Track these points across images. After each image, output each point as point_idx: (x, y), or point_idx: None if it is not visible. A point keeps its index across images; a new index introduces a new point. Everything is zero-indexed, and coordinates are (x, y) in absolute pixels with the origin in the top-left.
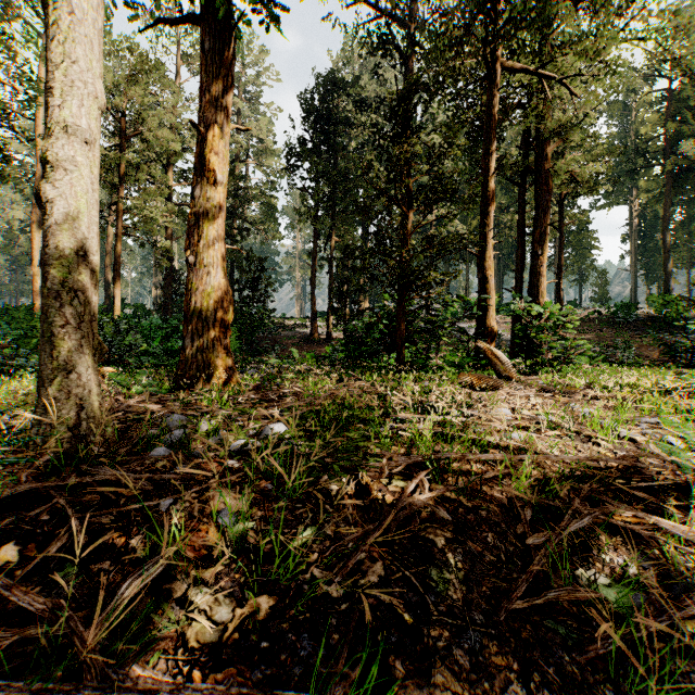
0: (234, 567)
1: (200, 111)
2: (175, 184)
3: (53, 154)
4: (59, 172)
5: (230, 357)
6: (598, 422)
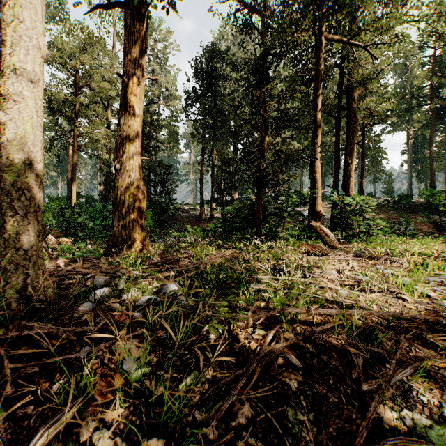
0: (132, 409)
1: (124, 66)
2: (112, 117)
3: (6, 89)
4: (10, 102)
5: (144, 232)
6: (402, 282)
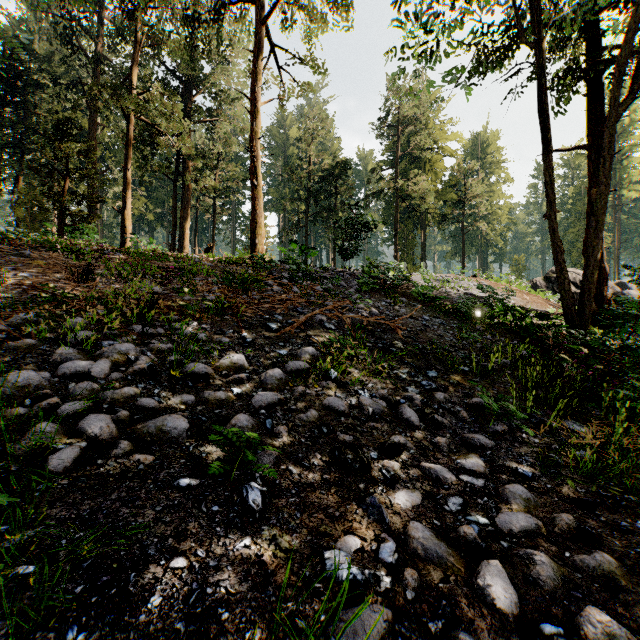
0: None
1: None
2: None
3: None
4: None
5: None
6: None
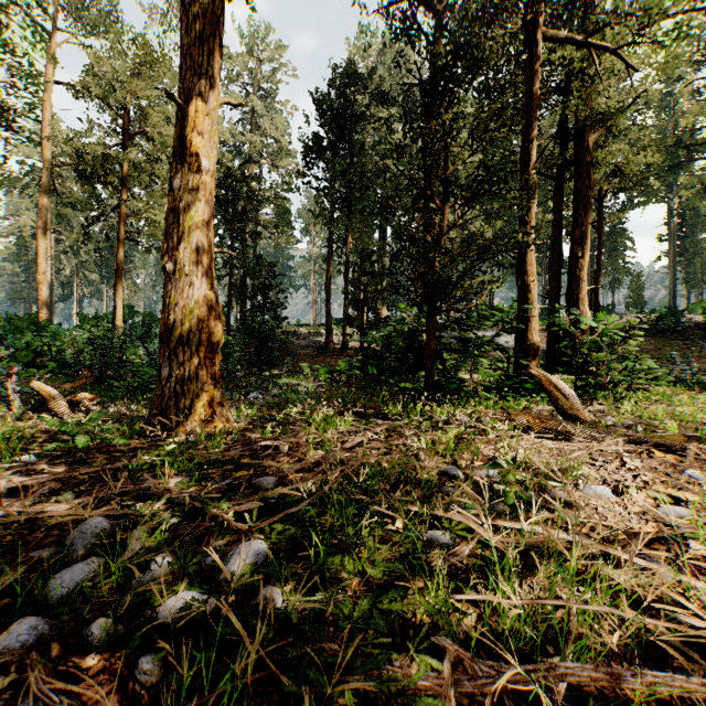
0: None
1: (181, 81)
2: None
3: None
4: None
5: (219, 389)
6: None
